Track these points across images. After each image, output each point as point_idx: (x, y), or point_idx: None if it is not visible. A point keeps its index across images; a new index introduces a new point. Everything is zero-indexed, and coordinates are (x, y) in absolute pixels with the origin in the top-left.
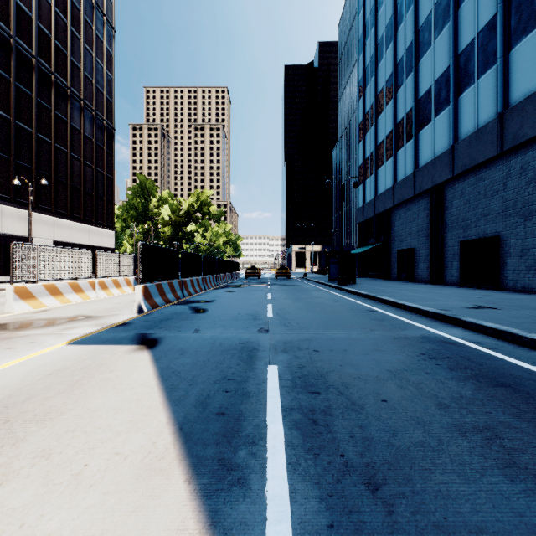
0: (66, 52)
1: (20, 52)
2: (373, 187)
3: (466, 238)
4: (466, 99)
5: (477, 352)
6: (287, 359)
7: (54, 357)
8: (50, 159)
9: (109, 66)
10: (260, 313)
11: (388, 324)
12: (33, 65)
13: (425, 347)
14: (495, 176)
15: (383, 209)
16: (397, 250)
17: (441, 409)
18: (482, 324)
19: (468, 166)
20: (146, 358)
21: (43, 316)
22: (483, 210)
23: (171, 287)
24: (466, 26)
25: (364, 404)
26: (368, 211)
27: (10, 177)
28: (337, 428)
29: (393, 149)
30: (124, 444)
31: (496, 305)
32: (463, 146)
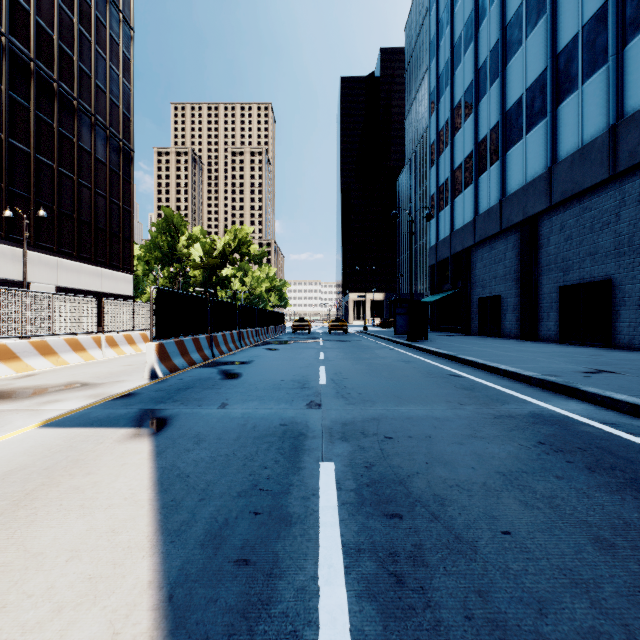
0: (73, 55)
1: (14, 54)
2: (449, 221)
3: (566, 282)
4: (568, 109)
5: (618, 439)
6: (348, 452)
7: (12, 448)
8: (53, 186)
9: (126, 74)
10: (309, 379)
11: (480, 395)
12: (31, 71)
13: (542, 432)
14: (605, 204)
15: (461, 248)
16: (478, 298)
17: (604, 552)
18: (613, 397)
19: (570, 192)
20: (145, 449)
21: (23, 384)
22: (589, 248)
23: (196, 345)
24: (568, 18)
25: (476, 541)
26: (442, 250)
27: (2, 208)
28: (439, 596)
29: (473, 174)
30: (61, 637)
31: (616, 368)
32: (563, 169)
